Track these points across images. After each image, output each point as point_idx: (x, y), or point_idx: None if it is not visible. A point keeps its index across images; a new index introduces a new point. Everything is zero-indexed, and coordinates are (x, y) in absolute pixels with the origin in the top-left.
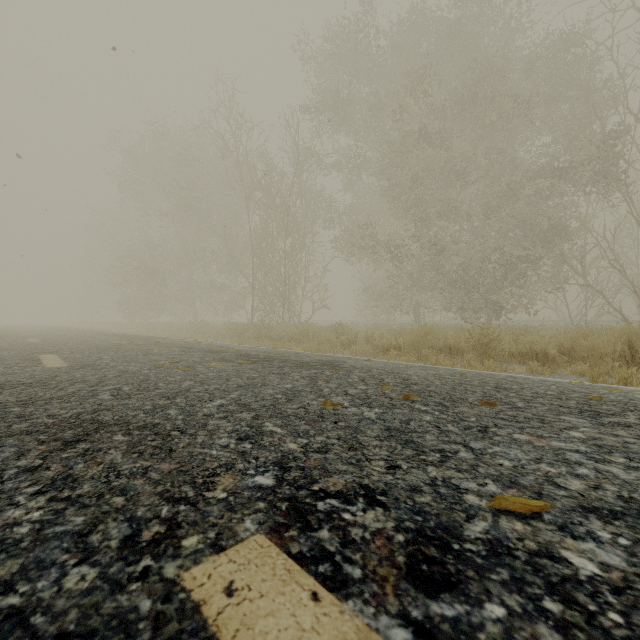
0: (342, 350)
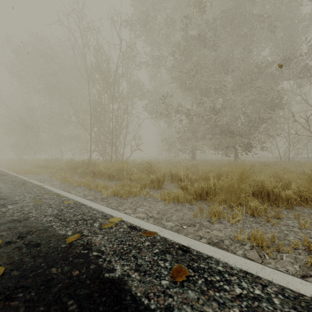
0: (152, 193)
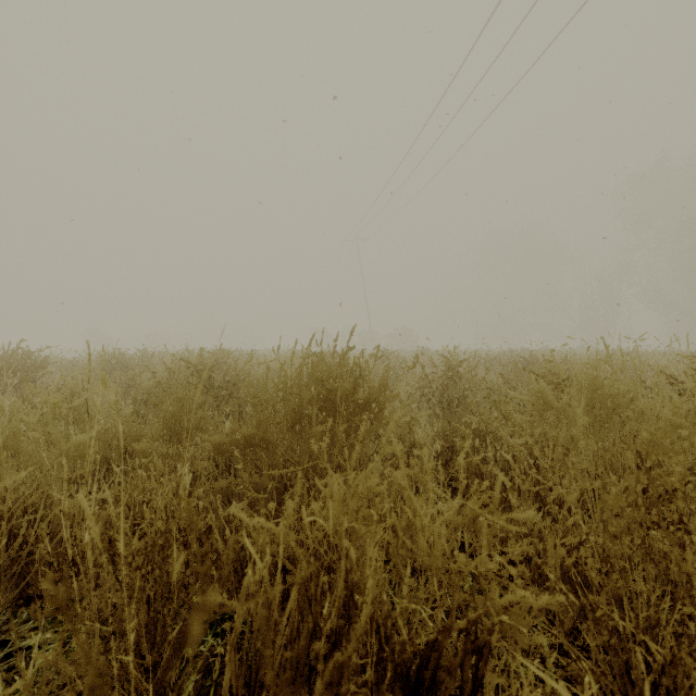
0: None
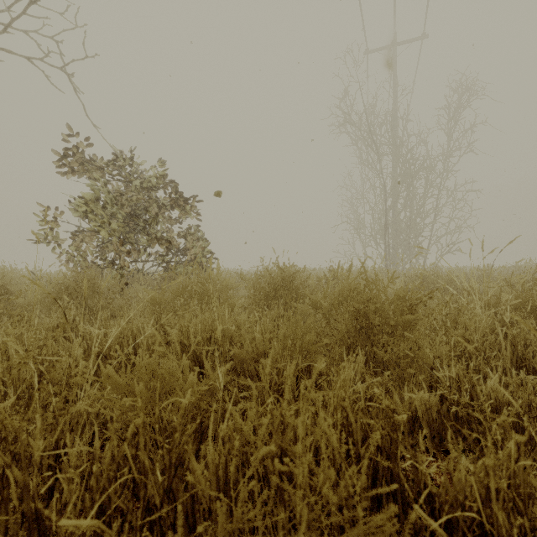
0: None
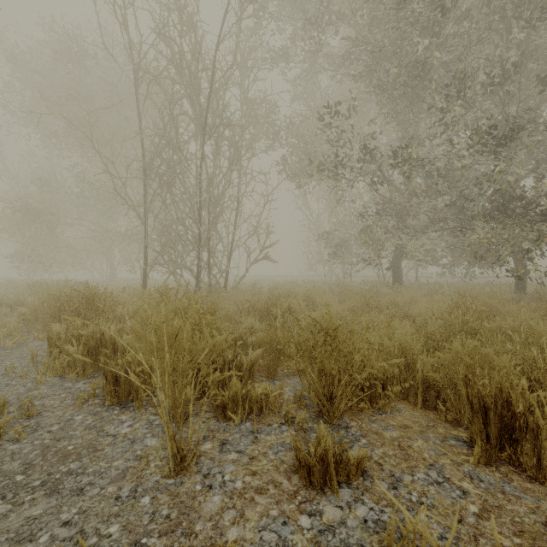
0: None
